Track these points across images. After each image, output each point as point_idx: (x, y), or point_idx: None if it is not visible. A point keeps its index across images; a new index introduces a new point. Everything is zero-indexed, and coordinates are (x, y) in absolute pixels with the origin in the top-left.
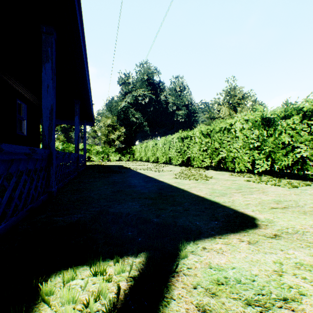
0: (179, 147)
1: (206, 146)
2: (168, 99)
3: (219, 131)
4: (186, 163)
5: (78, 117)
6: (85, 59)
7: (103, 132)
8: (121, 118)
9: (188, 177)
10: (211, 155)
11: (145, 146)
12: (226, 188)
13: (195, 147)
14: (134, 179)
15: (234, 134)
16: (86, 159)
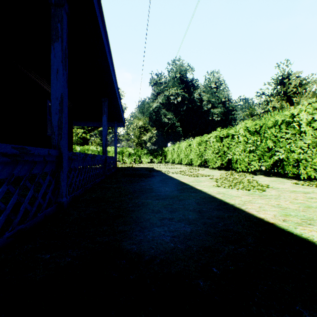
0: (217, 148)
1: (254, 146)
2: (202, 97)
3: (272, 126)
4: (225, 166)
5: (105, 116)
6: (105, 41)
7: (135, 134)
8: (153, 119)
9: (234, 186)
10: (260, 157)
11: (177, 148)
12: (303, 207)
13: (238, 148)
14: (165, 185)
15: (297, 128)
16: (119, 161)
